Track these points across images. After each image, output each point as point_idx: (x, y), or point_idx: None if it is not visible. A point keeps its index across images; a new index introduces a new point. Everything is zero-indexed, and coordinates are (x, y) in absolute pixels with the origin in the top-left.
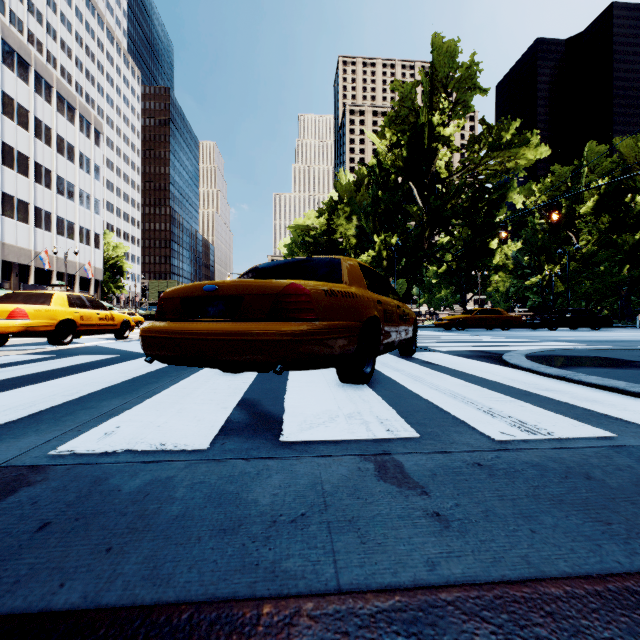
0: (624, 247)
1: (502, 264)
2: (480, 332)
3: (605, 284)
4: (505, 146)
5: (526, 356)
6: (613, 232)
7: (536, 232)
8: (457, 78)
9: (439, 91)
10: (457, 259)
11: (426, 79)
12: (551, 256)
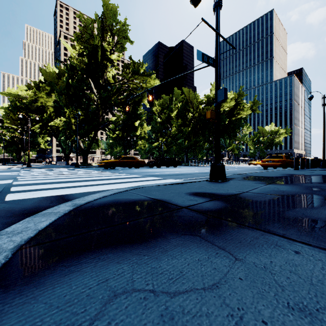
0: (186, 133)
1: (143, 136)
2: (121, 170)
3: (180, 148)
4: (141, 73)
5: (72, 210)
6: (182, 126)
7: (157, 123)
8: (117, 28)
9: (107, 31)
10: (119, 130)
11: (99, 19)
12: (162, 134)
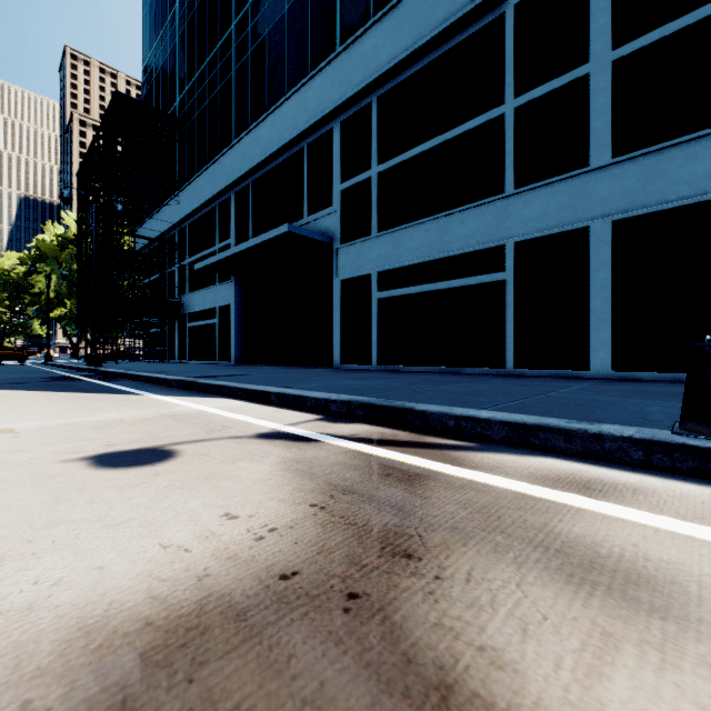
0: None
1: None
2: None
3: None
4: None
5: None
6: None
7: None
8: None
9: None
10: None
11: None
12: None
